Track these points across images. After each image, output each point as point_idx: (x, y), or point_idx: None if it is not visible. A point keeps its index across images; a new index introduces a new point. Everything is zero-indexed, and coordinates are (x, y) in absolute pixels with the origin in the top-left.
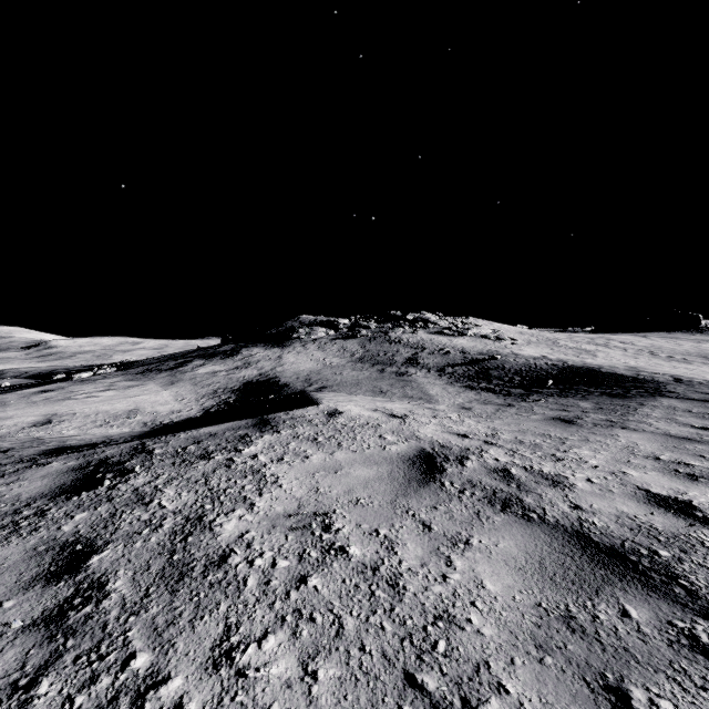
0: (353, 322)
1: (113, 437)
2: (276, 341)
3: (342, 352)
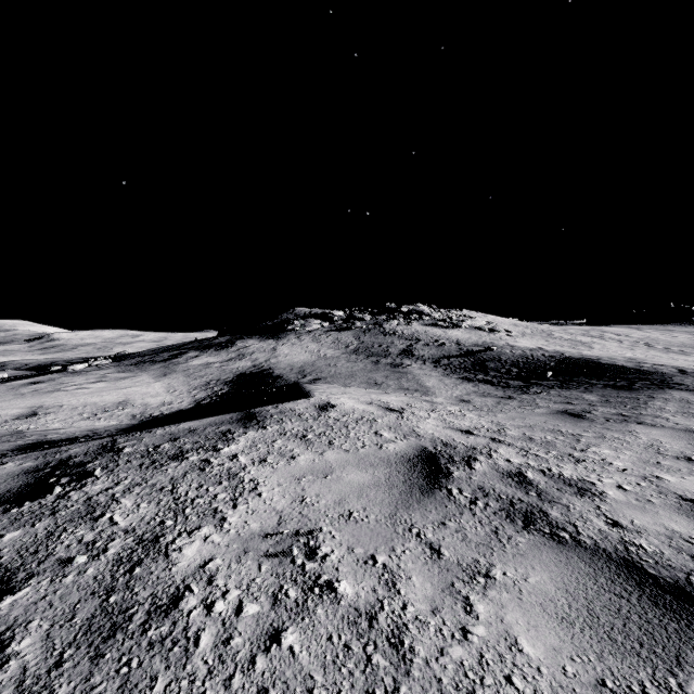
0: (348, 315)
1: (98, 430)
2: (271, 333)
3: (337, 344)
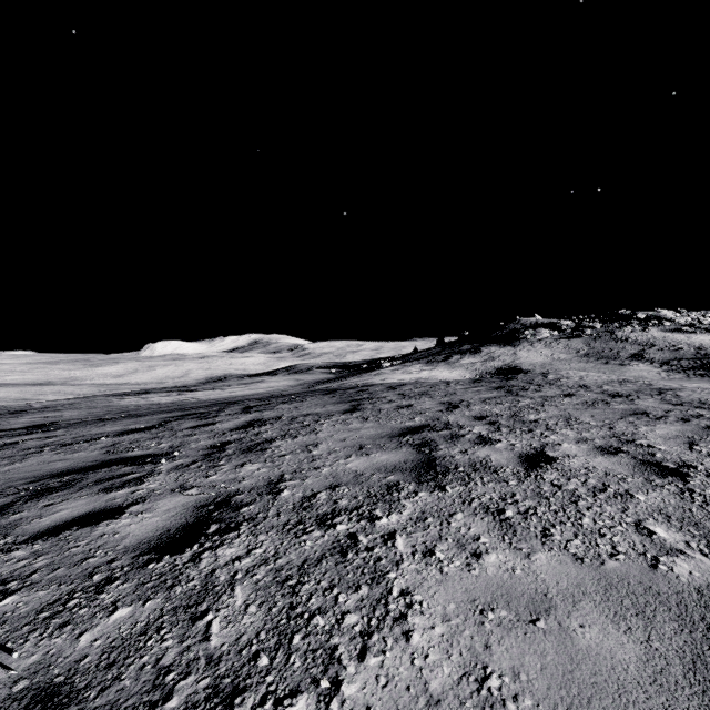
0: (576, 323)
1: None
2: (505, 342)
3: (568, 350)
